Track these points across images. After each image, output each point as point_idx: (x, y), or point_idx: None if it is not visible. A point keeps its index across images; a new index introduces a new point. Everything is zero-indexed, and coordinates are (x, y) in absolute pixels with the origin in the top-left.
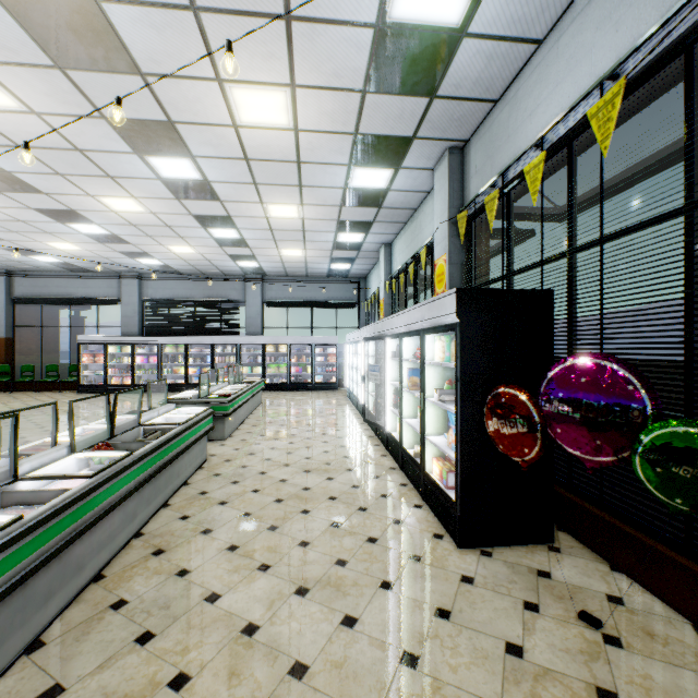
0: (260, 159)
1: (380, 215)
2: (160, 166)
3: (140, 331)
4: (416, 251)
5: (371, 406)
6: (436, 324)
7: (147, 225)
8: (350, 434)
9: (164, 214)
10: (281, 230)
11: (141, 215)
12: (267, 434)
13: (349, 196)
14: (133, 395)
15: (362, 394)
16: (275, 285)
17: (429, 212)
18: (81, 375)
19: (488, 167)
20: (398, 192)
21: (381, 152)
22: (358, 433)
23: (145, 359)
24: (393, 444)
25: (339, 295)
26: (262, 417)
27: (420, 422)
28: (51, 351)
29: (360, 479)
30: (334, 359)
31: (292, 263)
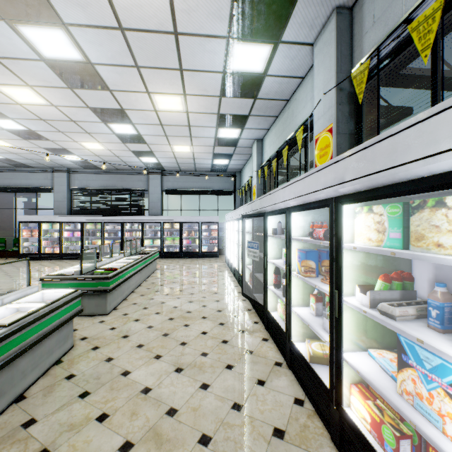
0: (135, 29)
1: (255, 107)
2: (36, 40)
3: (68, 212)
4: (289, 136)
5: (247, 277)
6: (380, 183)
7: (55, 119)
8: (229, 306)
9: (64, 107)
10: (170, 125)
11: (45, 108)
12: (151, 306)
13: (228, 84)
14: (60, 261)
15: (239, 264)
16: (171, 177)
17: (302, 97)
18: (21, 246)
19: (397, 4)
20: (274, 78)
21: (262, 15)
22: (236, 305)
23: (71, 233)
24: (275, 328)
25: (220, 185)
26: (152, 284)
27: (330, 331)
28: (6, 228)
29: (242, 387)
30: (216, 233)
31: (183, 159)
